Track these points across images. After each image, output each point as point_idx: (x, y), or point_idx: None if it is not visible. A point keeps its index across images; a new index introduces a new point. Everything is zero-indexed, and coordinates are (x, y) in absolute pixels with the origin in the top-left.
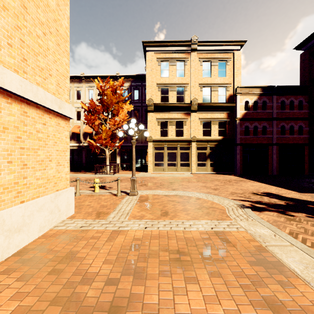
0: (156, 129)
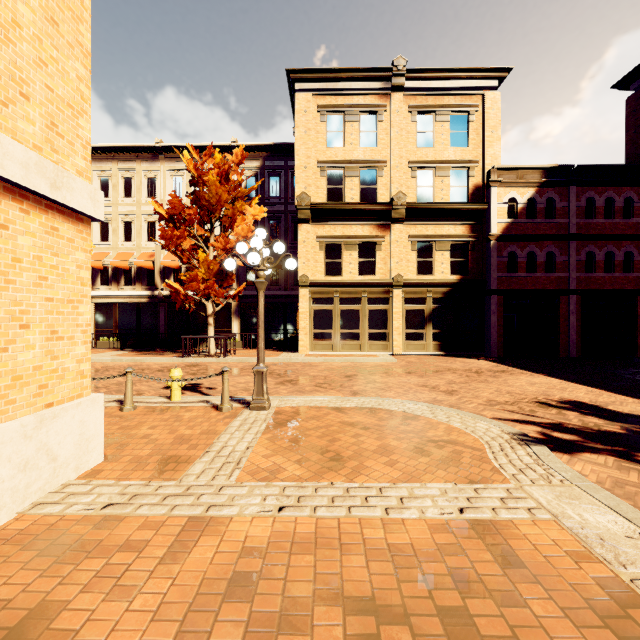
0: (316, 260)
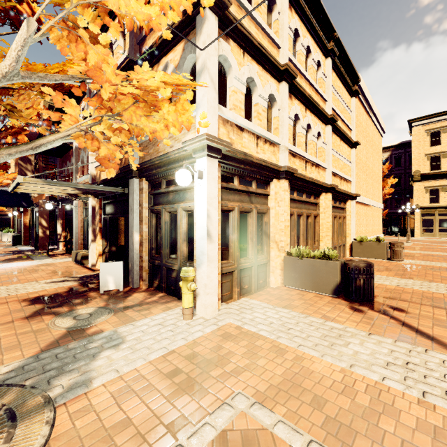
0: (423, 197)
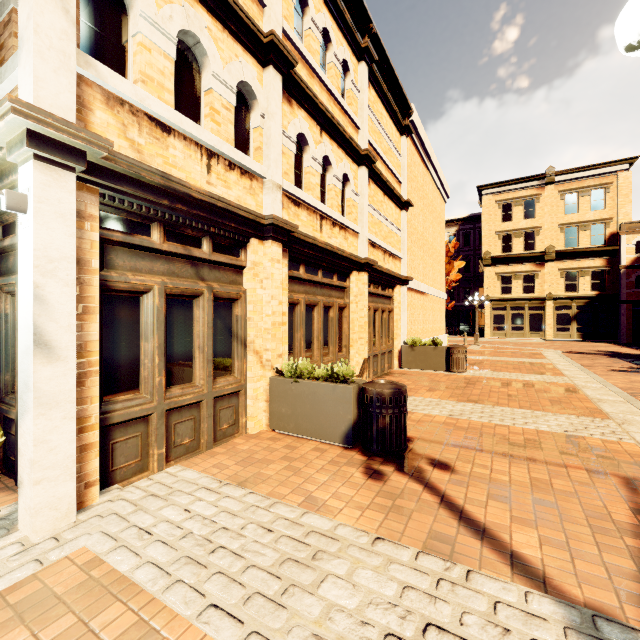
0: (494, 286)
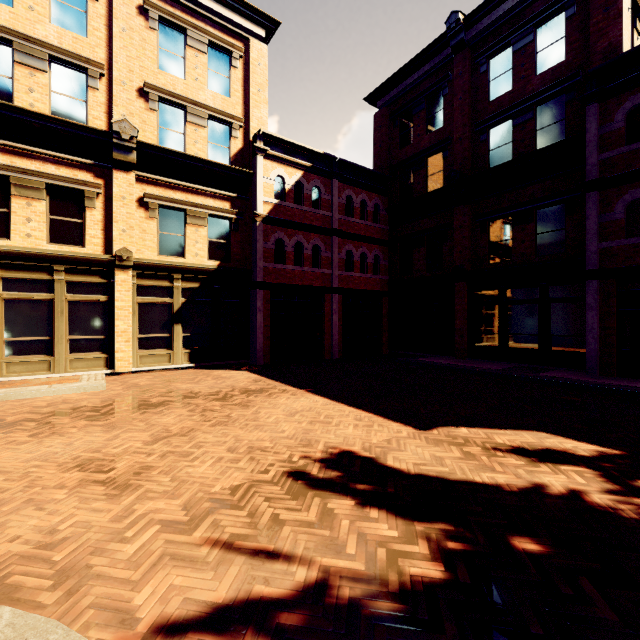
0: None
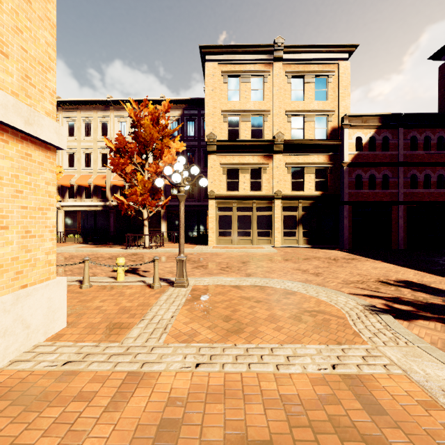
0: (220, 180)
